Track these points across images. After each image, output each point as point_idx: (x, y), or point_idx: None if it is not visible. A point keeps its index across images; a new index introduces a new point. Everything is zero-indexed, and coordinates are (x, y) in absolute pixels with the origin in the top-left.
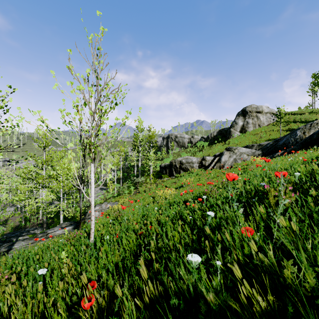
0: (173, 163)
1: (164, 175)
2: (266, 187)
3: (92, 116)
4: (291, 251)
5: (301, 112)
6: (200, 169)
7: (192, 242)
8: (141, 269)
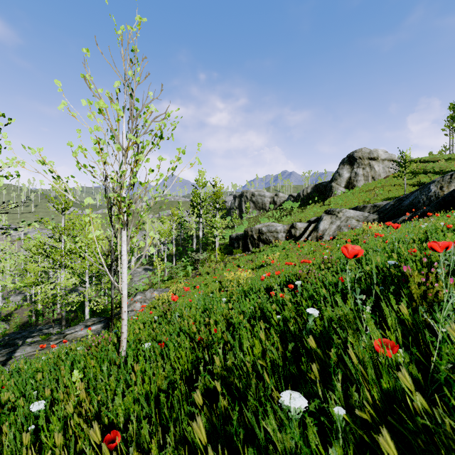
0: (248, 232)
1: (236, 250)
2: (406, 268)
3: (124, 156)
4: None
5: (434, 159)
6: (287, 241)
7: (283, 358)
8: (195, 425)
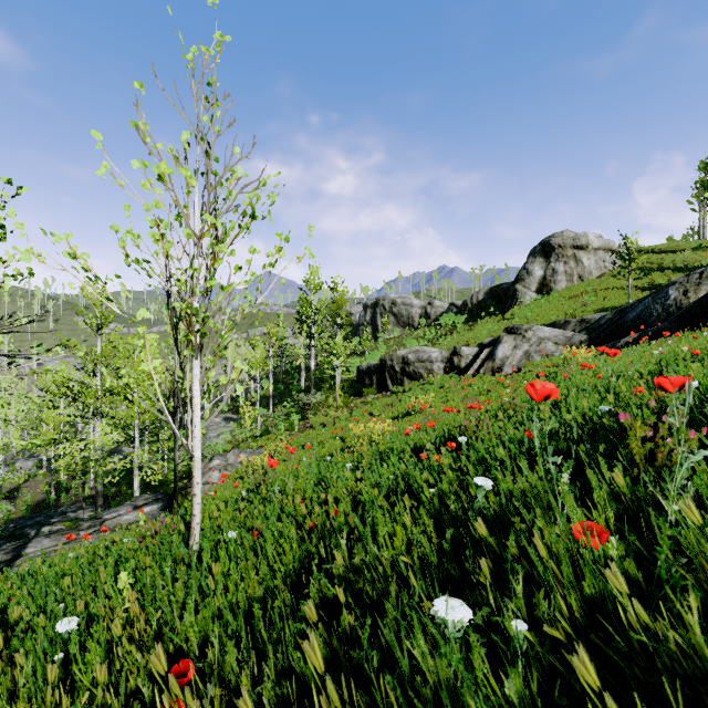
0: (387, 361)
1: (368, 389)
2: (625, 417)
3: (196, 246)
4: None
5: (676, 247)
6: (447, 375)
7: (438, 553)
8: (307, 645)
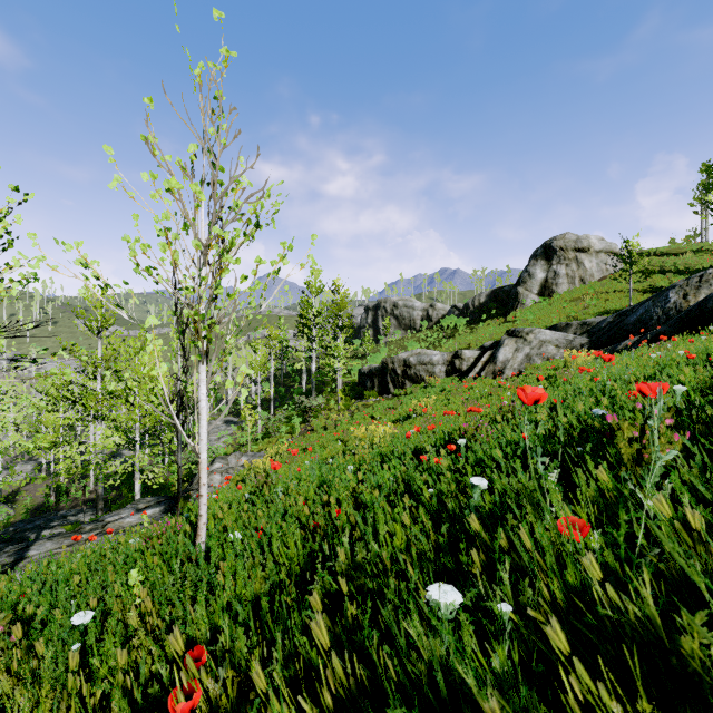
0: (388, 364)
1: (369, 392)
2: (612, 420)
3: (202, 254)
4: (701, 587)
5: (677, 250)
6: (449, 378)
7: (436, 549)
8: (314, 625)
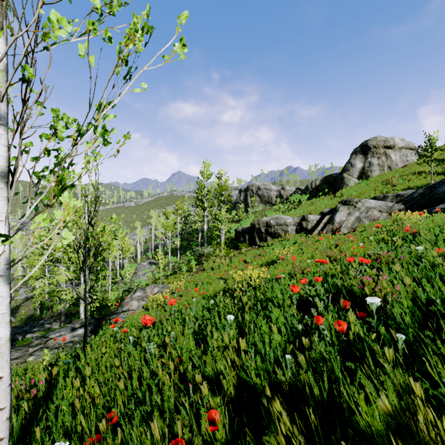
0: (255, 225)
1: (242, 244)
2: None
3: None
4: None
5: None
6: (298, 234)
7: None
8: None
